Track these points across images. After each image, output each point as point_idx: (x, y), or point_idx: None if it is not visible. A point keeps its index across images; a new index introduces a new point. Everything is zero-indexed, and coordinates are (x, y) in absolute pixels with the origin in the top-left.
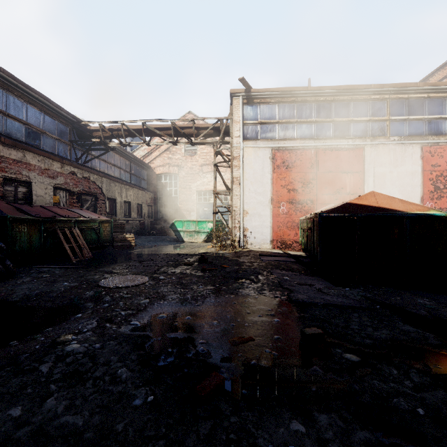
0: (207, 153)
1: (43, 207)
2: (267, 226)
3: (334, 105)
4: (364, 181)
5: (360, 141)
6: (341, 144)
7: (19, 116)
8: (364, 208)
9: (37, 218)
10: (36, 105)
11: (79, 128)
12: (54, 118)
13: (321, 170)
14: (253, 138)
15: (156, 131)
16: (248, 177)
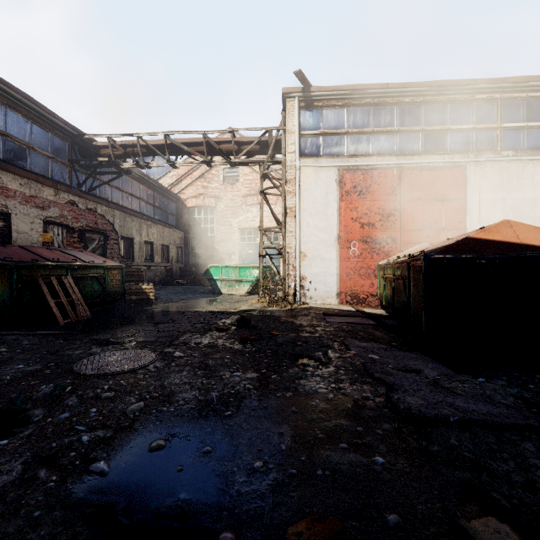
0: (252, 180)
1: (23, 248)
2: (333, 274)
3: (424, 108)
4: (465, 212)
5: (460, 157)
6: (434, 161)
7: None
8: (498, 246)
9: (6, 263)
10: (20, 109)
11: (83, 143)
12: (47, 129)
13: (407, 196)
14: (314, 154)
15: (183, 147)
16: (306, 206)
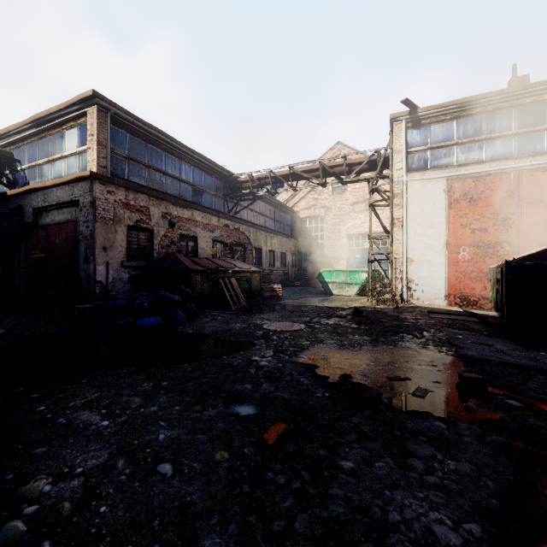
0: (360, 188)
1: (208, 259)
2: (441, 277)
3: None
4: None
5: None
6: None
7: (188, 179)
8: None
9: (206, 269)
10: (199, 166)
11: (231, 181)
12: (212, 175)
13: (526, 199)
14: (421, 168)
15: (304, 175)
16: (413, 216)
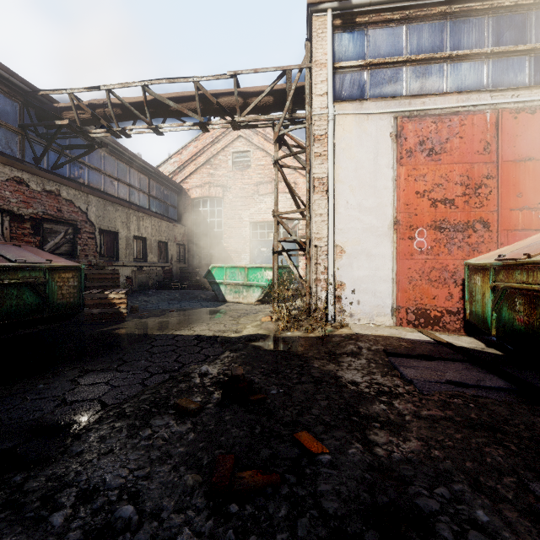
0: (266, 165)
1: None
2: (386, 279)
3: (534, 15)
4: None
5: None
6: None
7: None
8: None
9: None
10: None
11: (41, 106)
12: None
13: (508, 155)
14: (355, 98)
15: (168, 102)
16: (344, 176)
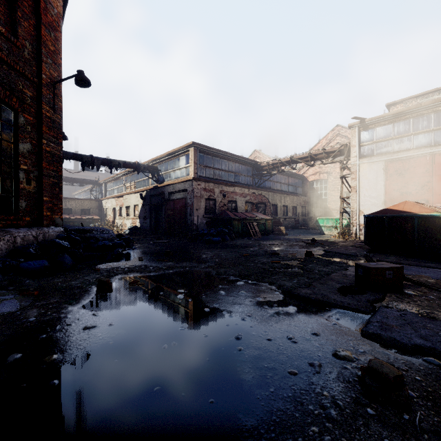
0: None
1: (242, 213)
2: None
3: None
4: None
5: None
6: None
7: (232, 170)
8: (393, 211)
9: (240, 218)
10: (238, 162)
11: (257, 166)
12: (245, 165)
13: (438, 172)
14: (369, 155)
15: (299, 161)
16: (363, 185)
